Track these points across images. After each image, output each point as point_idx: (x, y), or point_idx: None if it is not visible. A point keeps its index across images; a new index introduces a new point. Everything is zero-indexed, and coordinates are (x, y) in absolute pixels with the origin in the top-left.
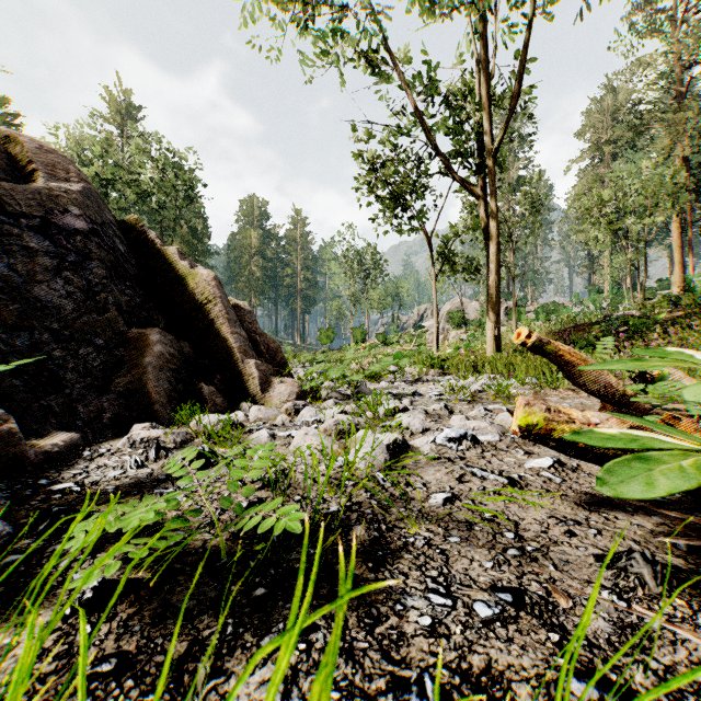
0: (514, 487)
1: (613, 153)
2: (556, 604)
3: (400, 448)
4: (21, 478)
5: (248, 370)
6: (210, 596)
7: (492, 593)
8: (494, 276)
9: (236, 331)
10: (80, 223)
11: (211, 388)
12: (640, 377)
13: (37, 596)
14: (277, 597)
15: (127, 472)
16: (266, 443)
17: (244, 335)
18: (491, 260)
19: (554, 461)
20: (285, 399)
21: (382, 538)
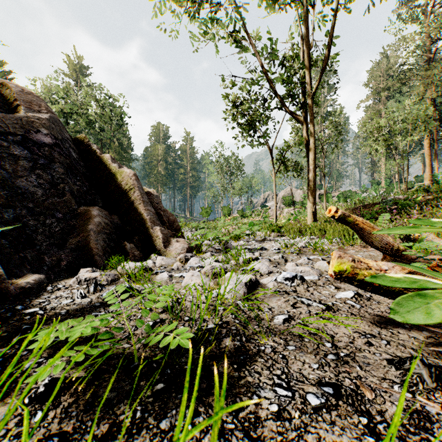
0: (329, 311)
1: (387, 96)
2: (363, 395)
3: (253, 284)
4: (5, 304)
5: (155, 234)
6: (126, 389)
7: (319, 387)
8: (312, 174)
9: (147, 208)
10: (47, 139)
11: (132, 245)
12: (406, 238)
13: (8, 389)
14: (172, 390)
15: (75, 301)
16: (166, 281)
17: (153, 211)
18: (310, 163)
19: (355, 293)
20: (179, 252)
21: (243, 347)
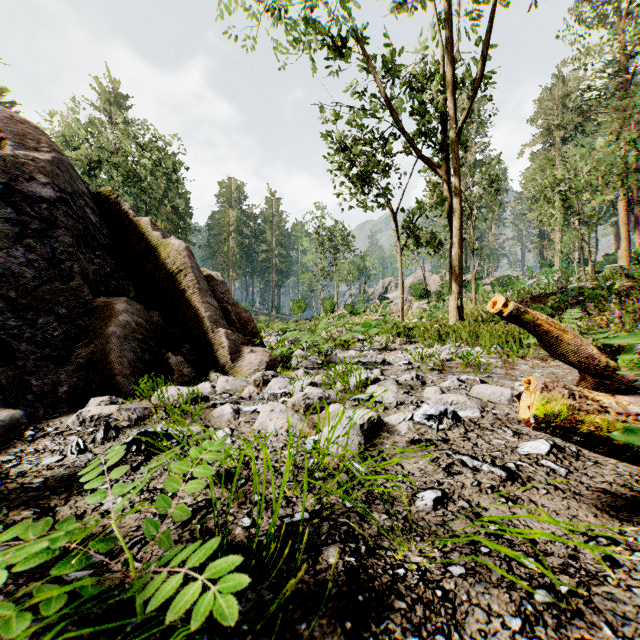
0: (514, 483)
1: (563, 138)
2: None
3: (375, 427)
4: None
5: (217, 340)
6: None
7: None
8: (457, 249)
9: (206, 300)
10: (47, 191)
11: (179, 358)
12: (606, 346)
13: None
14: None
15: (65, 459)
16: (229, 419)
17: (215, 305)
18: (454, 234)
19: (552, 445)
20: (254, 368)
21: (362, 569)
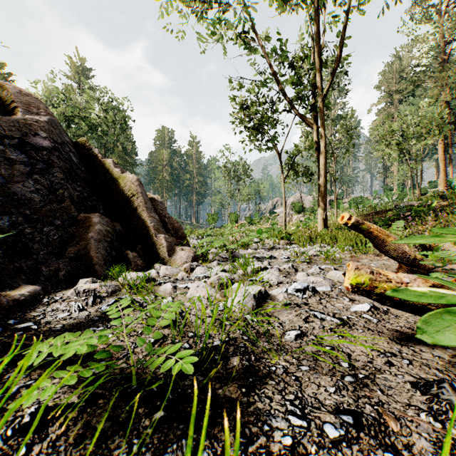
0: (344, 326)
1: (400, 99)
2: (387, 424)
3: (263, 296)
4: None
5: (159, 242)
6: (122, 418)
7: (337, 415)
8: (323, 179)
9: (151, 215)
10: (46, 143)
11: (134, 253)
12: (421, 246)
13: None
14: (173, 419)
15: (72, 314)
16: (170, 292)
17: (157, 218)
18: (321, 168)
19: (371, 306)
20: (184, 261)
21: (252, 367)
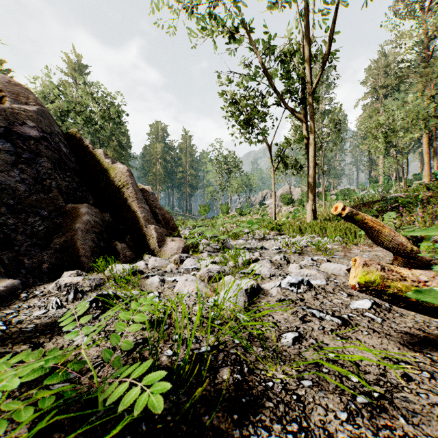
0: (346, 327)
1: (385, 95)
2: None
3: (255, 291)
4: None
5: (149, 232)
6: None
7: None
8: (312, 171)
9: (141, 206)
10: (34, 132)
11: (123, 245)
12: (412, 237)
13: None
14: None
15: (48, 312)
16: (157, 286)
17: (148, 209)
18: (310, 160)
19: (372, 303)
20: (174, 252)
21: (245, 382)
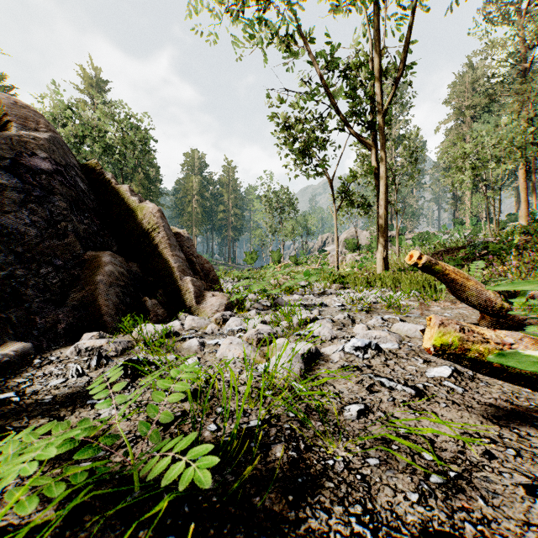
0: (421, 398)
1: (473, 116)
2: None
3: (313, 356)
4: None
5: (185, 286)
6: None
7: None
8: (383, 210)
9: (176, 254)
10: (45, 165)
11: (154, 301)
12: (504, 291)
13: None
14: None
15: (68, 381)
16: (196, 350)
17: (183, 257)
18: (380, 197)
19: (453, 370)
20: (215, 309)
21: (301, 460)
